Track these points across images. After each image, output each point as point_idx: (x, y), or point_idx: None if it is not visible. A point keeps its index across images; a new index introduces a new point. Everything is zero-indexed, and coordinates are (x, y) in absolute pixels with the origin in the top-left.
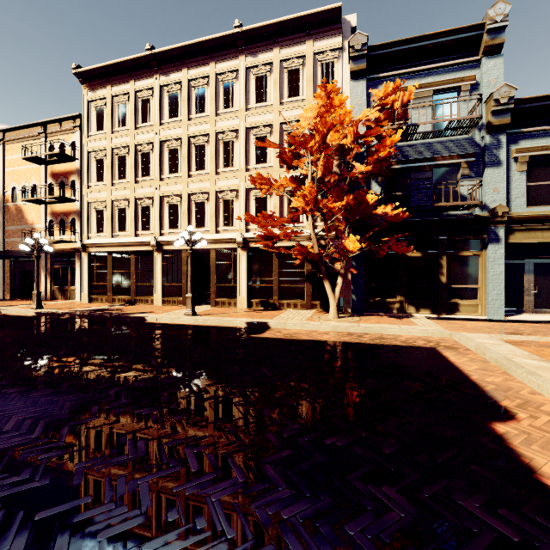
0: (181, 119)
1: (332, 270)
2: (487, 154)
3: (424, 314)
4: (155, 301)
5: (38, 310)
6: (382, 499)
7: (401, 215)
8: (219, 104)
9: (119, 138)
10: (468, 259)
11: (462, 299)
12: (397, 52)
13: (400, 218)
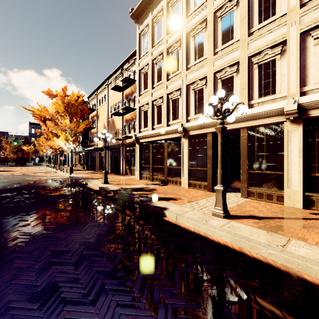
0: None
1: None
2: None
3: None
4: (182, 183)
5: (103, 185)
6: None
7: None
8: None
9: (157, 49)
10: None
11: None
12: None
13: None
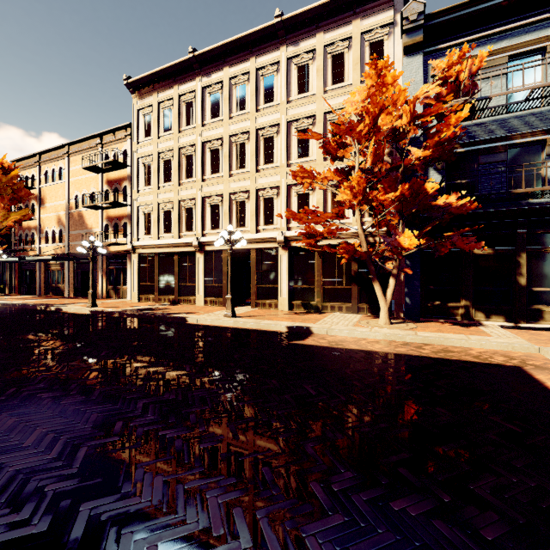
0: (222, 118)
1: (382, 270)
2: None
3: (497, 321)
4: (198, 301)
5: (92, 309)
6: None
7: (468, 205)
8: (259, 99)
9: (165, 143)
10: None
11: (548, 305)
12: (461, 17)
13: (466, 209)
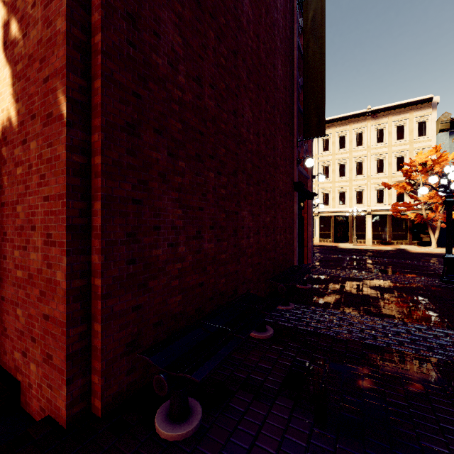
0: (331, 151)
1: (432, 226)
2: None
3: None
4: (315, 240)
5: None
6: None
7: None
8: (353, 144)
9: None
10: None
11: None
12: None
13: None
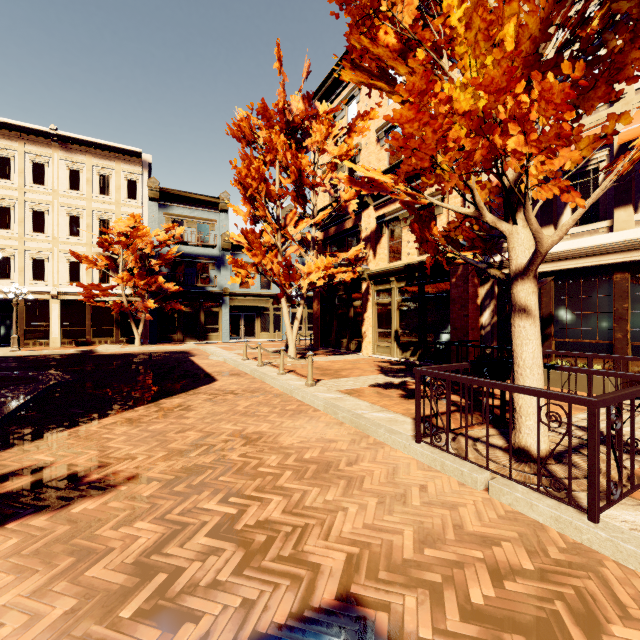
0: None
1: (137, 317)
2: (222, 261)
3: (193, 341)
4: None
5: None
6: (159, 362)
7: (179, 288)
8: (29, 178)
9: None
10: (214, 313)
11: (212, 333)
12: (177, 195)
13: (178, 290)
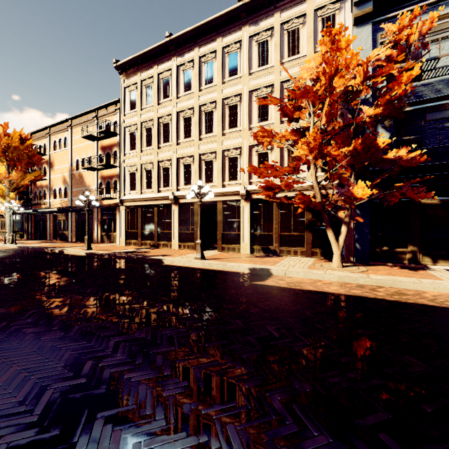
0: (193, 91)
1: (335, 218)
2: None
3: (444, 266)
4: (173, 245)
5: (88, 251)
6: None
7: (417, 158)
8: (225, 73)
9: (146, 114)
10: None
11: None
12: None
13: (415, 162)
